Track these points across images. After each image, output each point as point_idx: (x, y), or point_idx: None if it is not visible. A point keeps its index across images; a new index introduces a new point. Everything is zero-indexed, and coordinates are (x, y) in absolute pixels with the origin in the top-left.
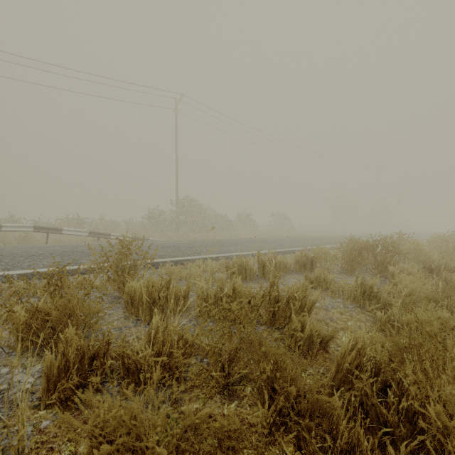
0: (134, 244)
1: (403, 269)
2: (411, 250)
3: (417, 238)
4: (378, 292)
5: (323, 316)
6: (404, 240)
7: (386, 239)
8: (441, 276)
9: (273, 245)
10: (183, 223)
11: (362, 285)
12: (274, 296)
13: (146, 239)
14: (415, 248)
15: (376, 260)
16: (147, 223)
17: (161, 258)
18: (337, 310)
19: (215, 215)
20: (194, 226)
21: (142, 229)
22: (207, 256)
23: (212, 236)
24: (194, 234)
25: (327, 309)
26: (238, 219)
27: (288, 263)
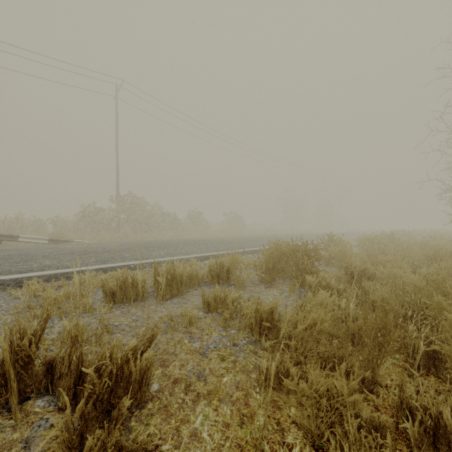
0: (30, 250)
1: (321, 279)
2: (336, 254)
3: (352, 237)
4: (278, 320)
5: (190, 368)
6: (334, 242)
7: (307, 243)
8: (361, 284)
9: (207, 248)
10: (124, 222)
11: (257, 312)
12: (76, 361)
13: (70, 241)
14: (340, 252)
15: (297, 268)
16: (80, 222)
17: (40, 270)
18: (219, 352)
19: (162, 213)
20: (137, 225)
21: (74, 228)
22: (111, 265)
23: (156, 236)
24: (135, 234)
25: (205, 353)
26: (188, 218)
27: (200, 274)
